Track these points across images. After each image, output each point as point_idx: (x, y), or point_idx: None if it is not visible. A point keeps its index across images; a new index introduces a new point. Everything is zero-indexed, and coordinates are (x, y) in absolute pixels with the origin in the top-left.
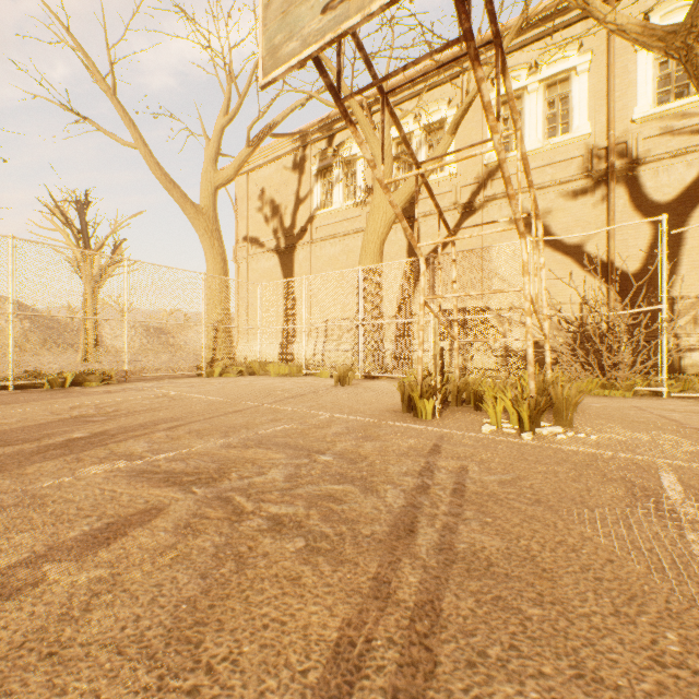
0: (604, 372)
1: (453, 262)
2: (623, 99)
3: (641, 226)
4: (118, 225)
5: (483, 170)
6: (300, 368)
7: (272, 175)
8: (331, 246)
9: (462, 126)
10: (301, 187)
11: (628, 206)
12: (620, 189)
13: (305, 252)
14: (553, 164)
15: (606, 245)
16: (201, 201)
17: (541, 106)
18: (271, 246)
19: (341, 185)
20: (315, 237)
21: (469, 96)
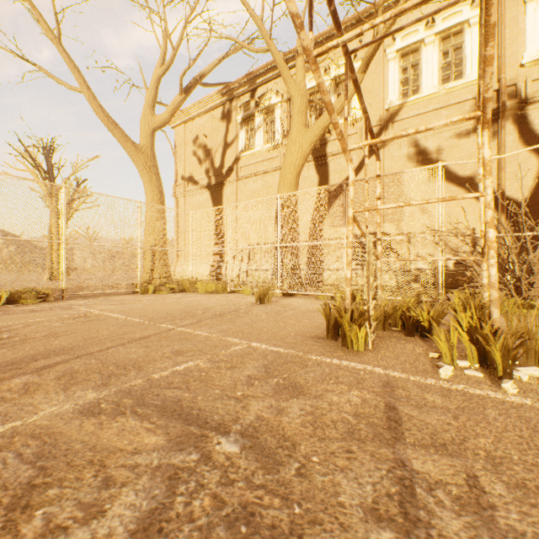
0: (518, 292)
1: (378, 178)
2: (512, 46)
3: (530, 159)
4: (78, 167)
5: (384, 114)
6: (225, 286)
7: (204, 124)
8: (253, 182)
9: (366, 76)
10: (229, 133)
11: (517, 142)
12: (510, 126)
13: (231, 188)
14: (447, 106)
15: (497, 176)
16: (140, 141)
17: (436, 56)
18: (204, 183)
19: (262, 130)
20: (240, 175)
21: (380, 33)
